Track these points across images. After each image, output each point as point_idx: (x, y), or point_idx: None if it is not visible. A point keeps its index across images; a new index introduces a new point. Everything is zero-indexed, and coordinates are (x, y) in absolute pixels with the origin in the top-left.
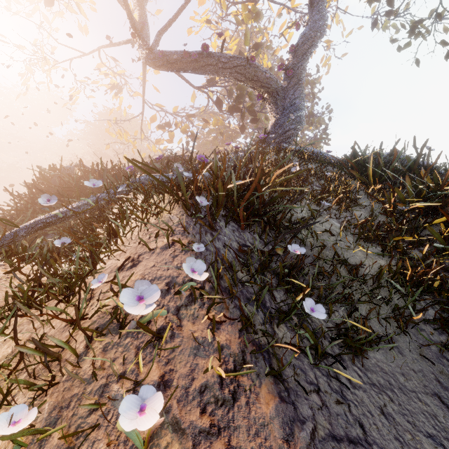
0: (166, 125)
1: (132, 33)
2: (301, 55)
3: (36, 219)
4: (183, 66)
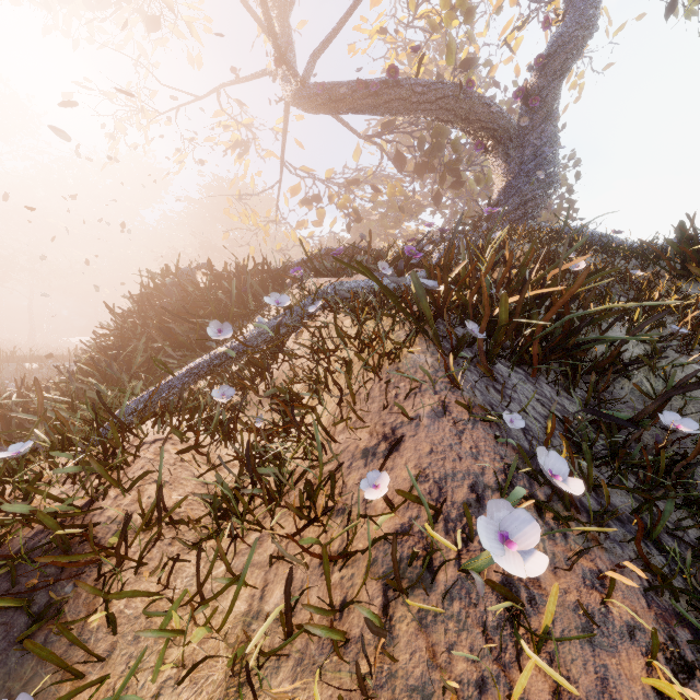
0: (314, 198)
1: (276, 59)
2: (553, 71)
3: (199, 360)
4: (354, 105)
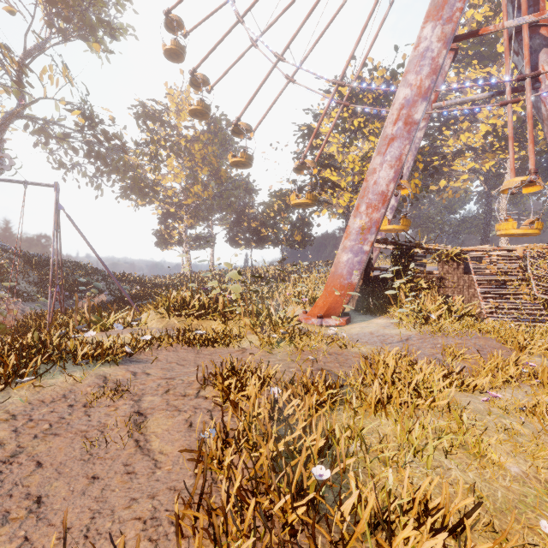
0: None
1: None
2: None
3: None
4: None
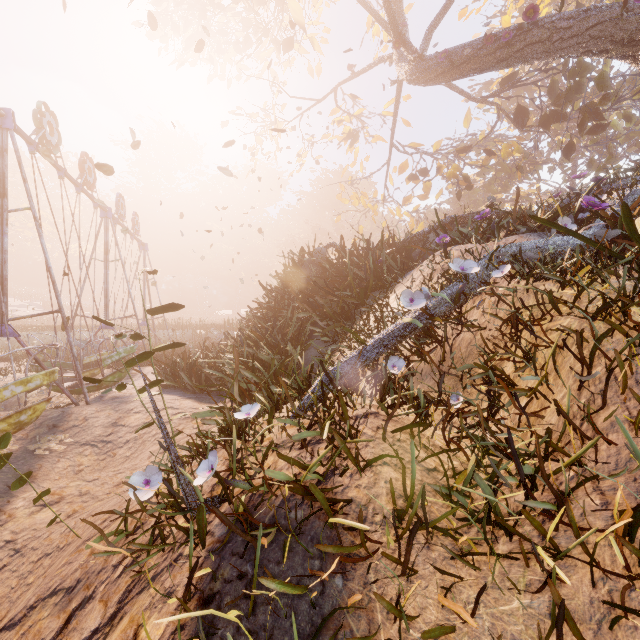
0: (420, 173)
1: (395, 41)
2: None
3: (386, 331)
4: (479, 64)
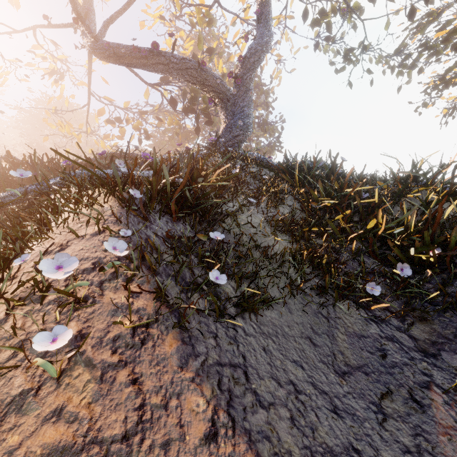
0: (116, 120)
1: (74, 18)
2: (249, 66)
3: None
4: (132, 62)
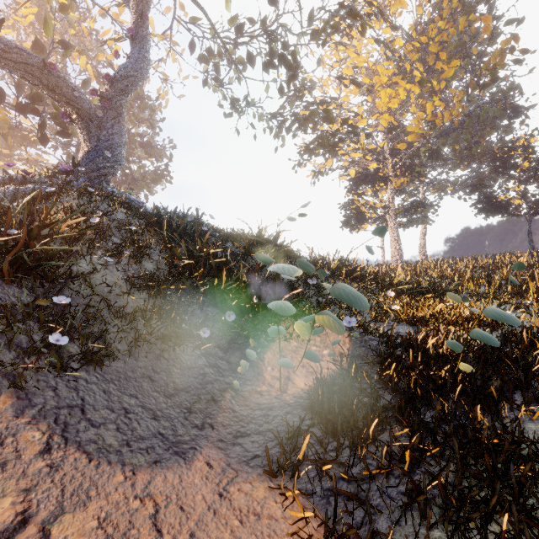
0: None
1: None
2: (120, 89)
3: None
4: None
